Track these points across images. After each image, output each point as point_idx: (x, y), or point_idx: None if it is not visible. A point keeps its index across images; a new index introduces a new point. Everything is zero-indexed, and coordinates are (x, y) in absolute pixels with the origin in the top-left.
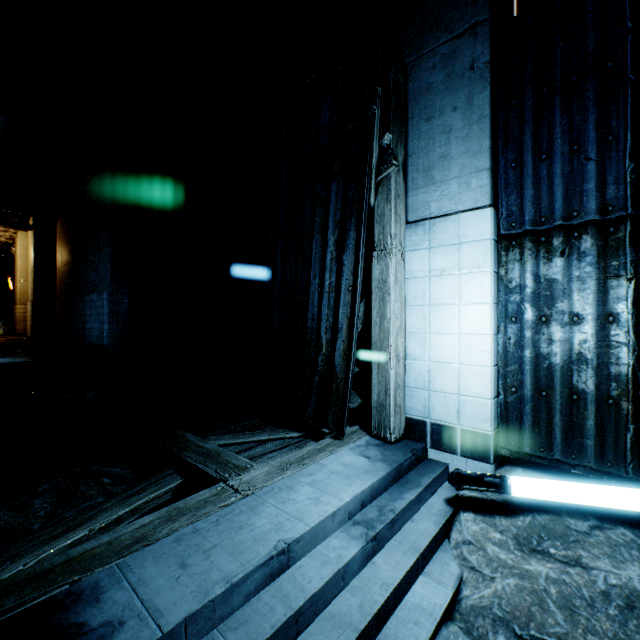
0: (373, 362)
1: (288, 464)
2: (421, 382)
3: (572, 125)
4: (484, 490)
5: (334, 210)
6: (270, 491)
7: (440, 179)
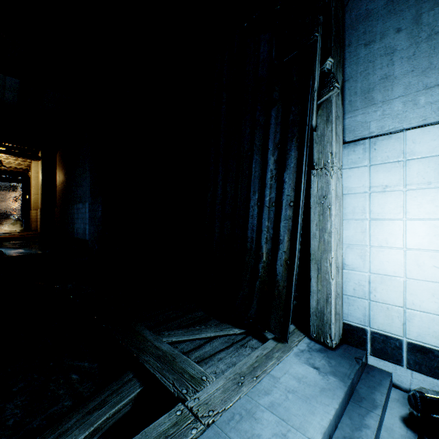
0: (312, 271)
1: (241, 376)
2: (360, 292)
3: None
4: None
5: (274, 133)
6: (231, 419)
7: (381, 99)
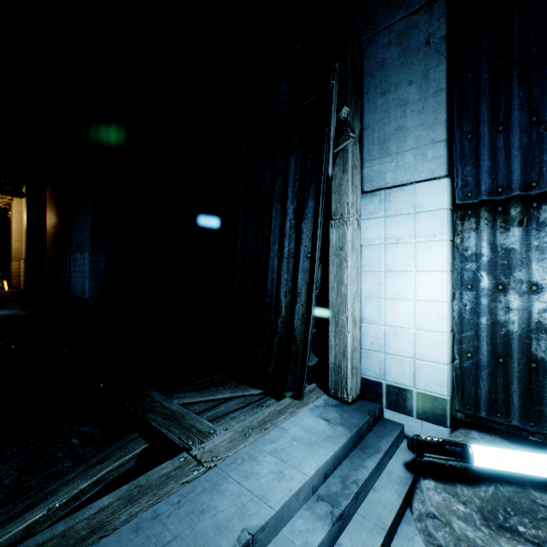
0: (330, 325)
1: (250, 429)
2: (377, 345)
3: (531, 97)
4: (445, 459)
5: (293, 180)
6: (233, 462)
7: (395, 151)
